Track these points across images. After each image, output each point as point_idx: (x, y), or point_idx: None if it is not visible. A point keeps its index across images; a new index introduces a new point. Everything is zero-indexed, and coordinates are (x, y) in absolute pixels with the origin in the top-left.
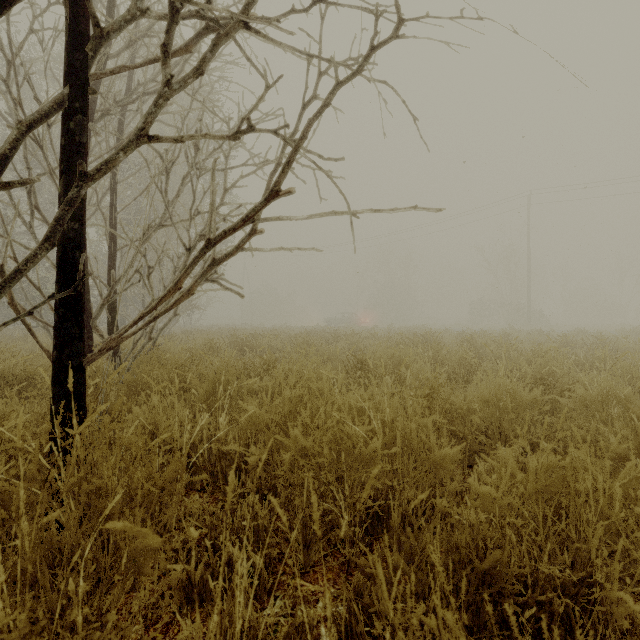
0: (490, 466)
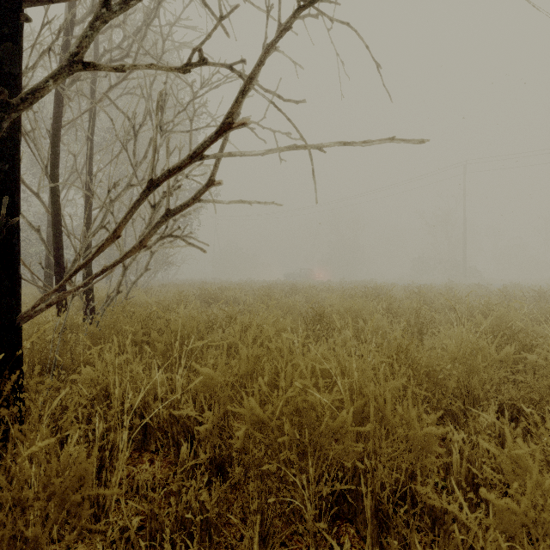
0: (473, 440)
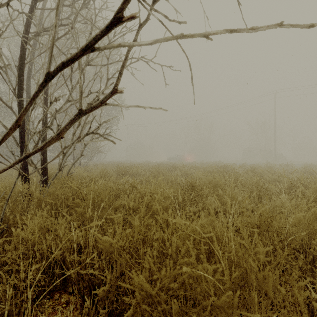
0: None
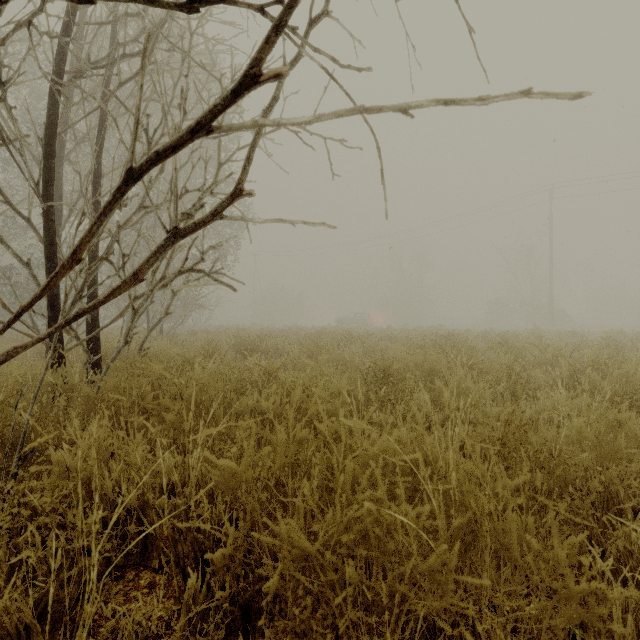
0: None
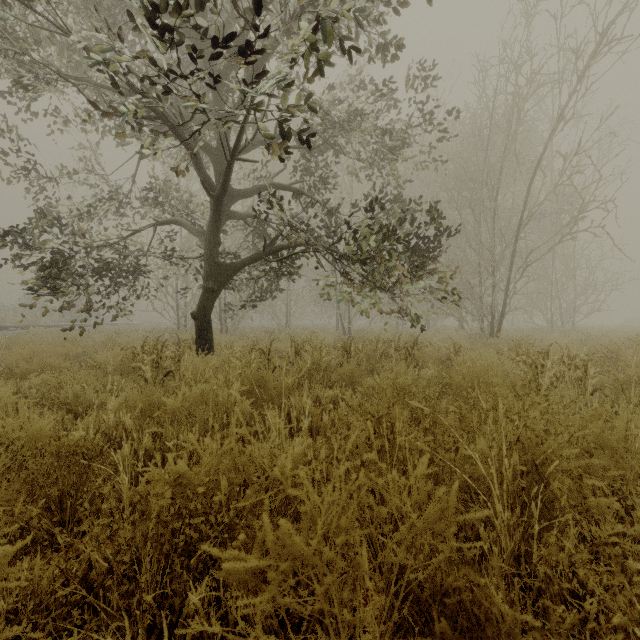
0: None
